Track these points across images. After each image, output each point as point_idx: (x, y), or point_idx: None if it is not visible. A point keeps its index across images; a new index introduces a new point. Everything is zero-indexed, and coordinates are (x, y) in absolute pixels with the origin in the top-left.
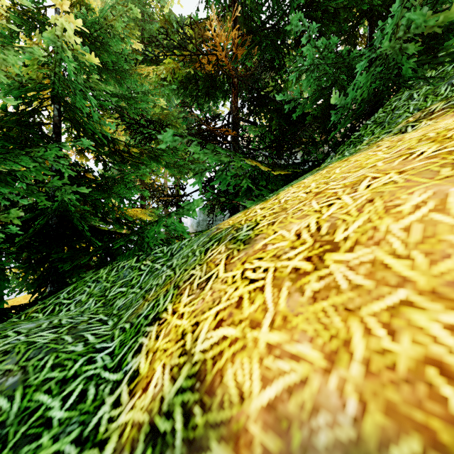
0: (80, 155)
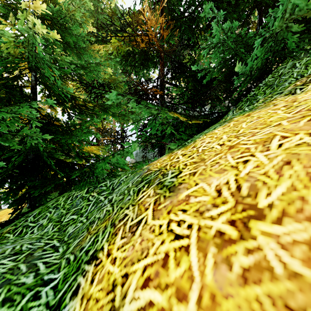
0: (51, 108)
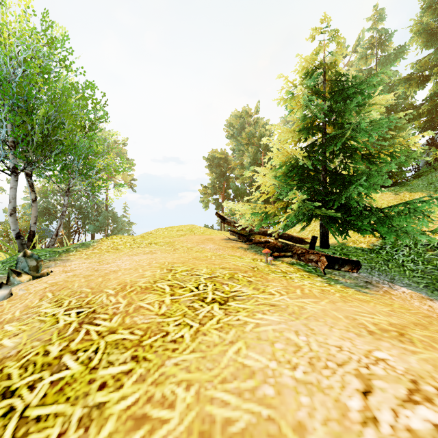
0: None
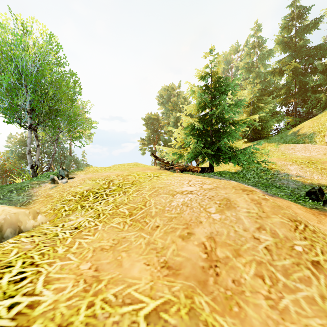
0: None
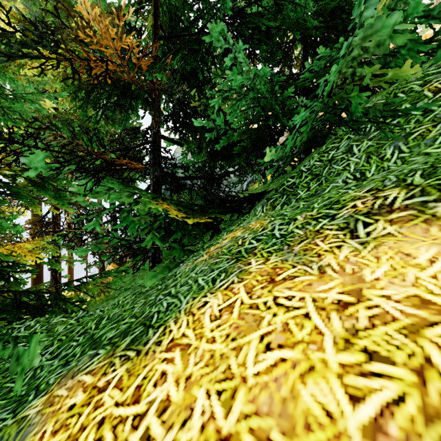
0: None
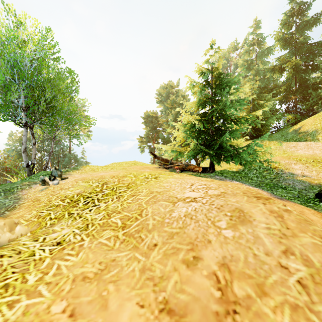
0: None
